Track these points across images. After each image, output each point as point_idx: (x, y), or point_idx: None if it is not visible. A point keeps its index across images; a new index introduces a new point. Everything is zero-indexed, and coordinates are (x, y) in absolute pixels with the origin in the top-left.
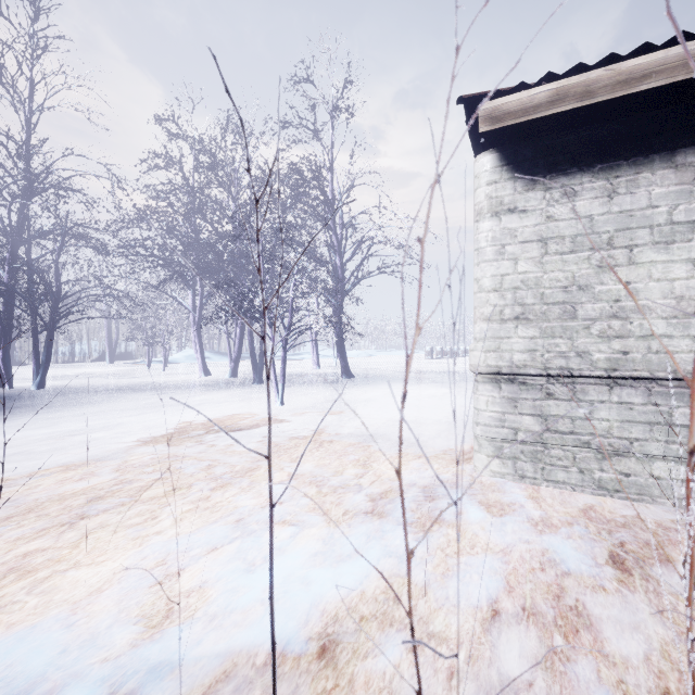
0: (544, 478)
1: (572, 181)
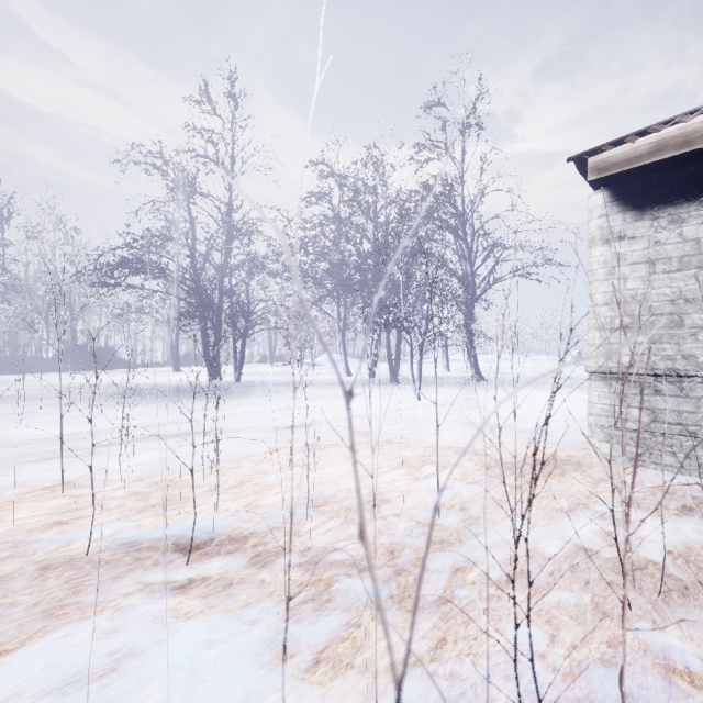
0: (652, 461)
1: (679, 211)
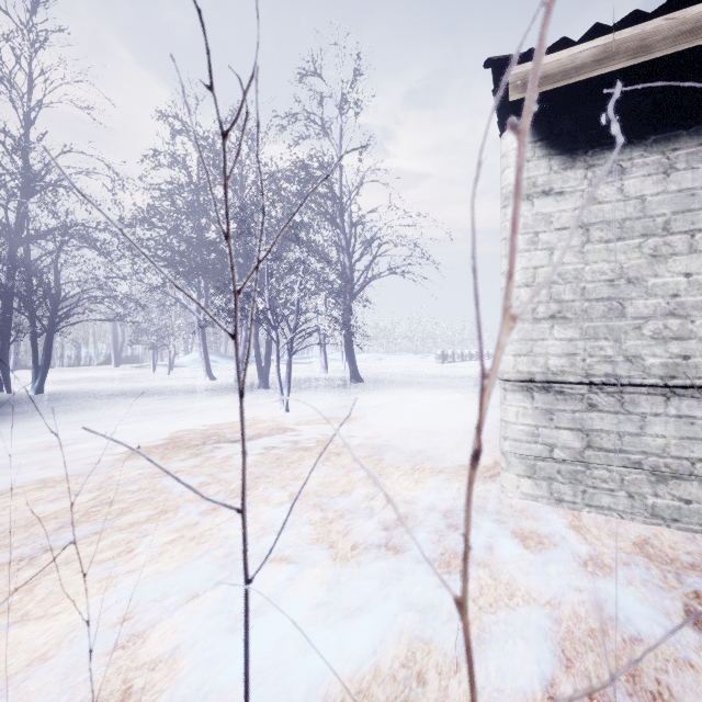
0: (585, 502)
1: (620, 157)
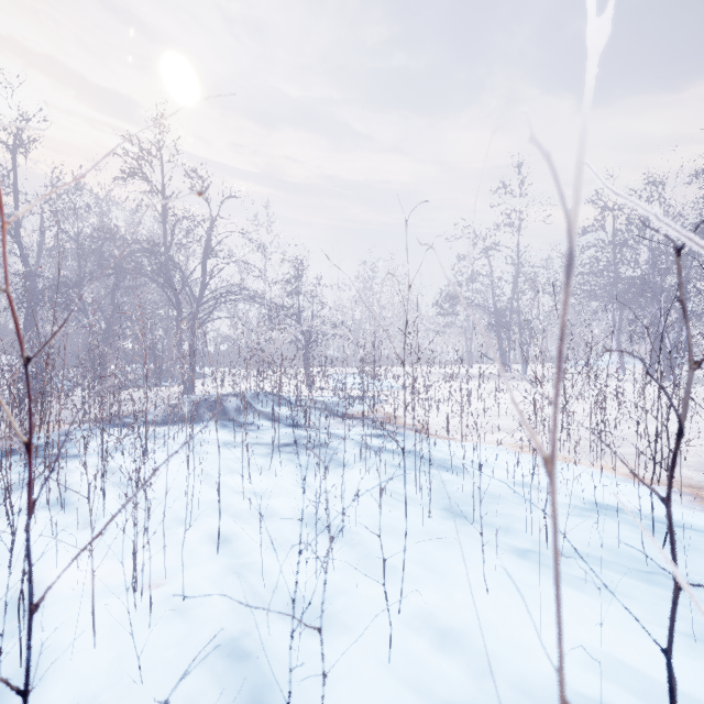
0: None
1: None
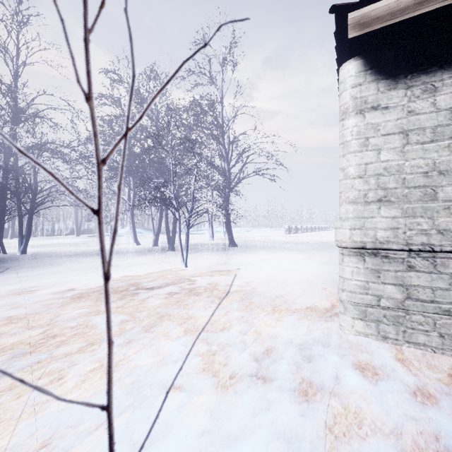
0: (405, 340)
1: (433, 79)
